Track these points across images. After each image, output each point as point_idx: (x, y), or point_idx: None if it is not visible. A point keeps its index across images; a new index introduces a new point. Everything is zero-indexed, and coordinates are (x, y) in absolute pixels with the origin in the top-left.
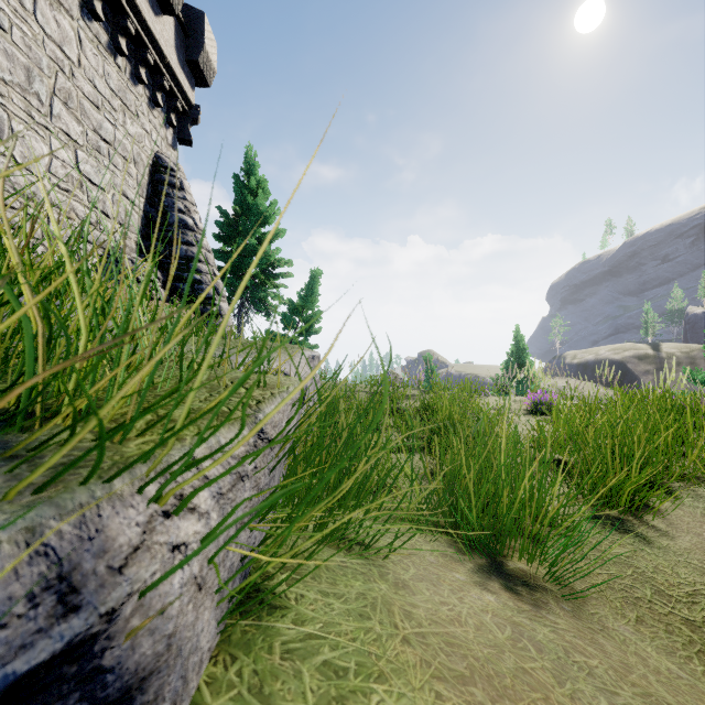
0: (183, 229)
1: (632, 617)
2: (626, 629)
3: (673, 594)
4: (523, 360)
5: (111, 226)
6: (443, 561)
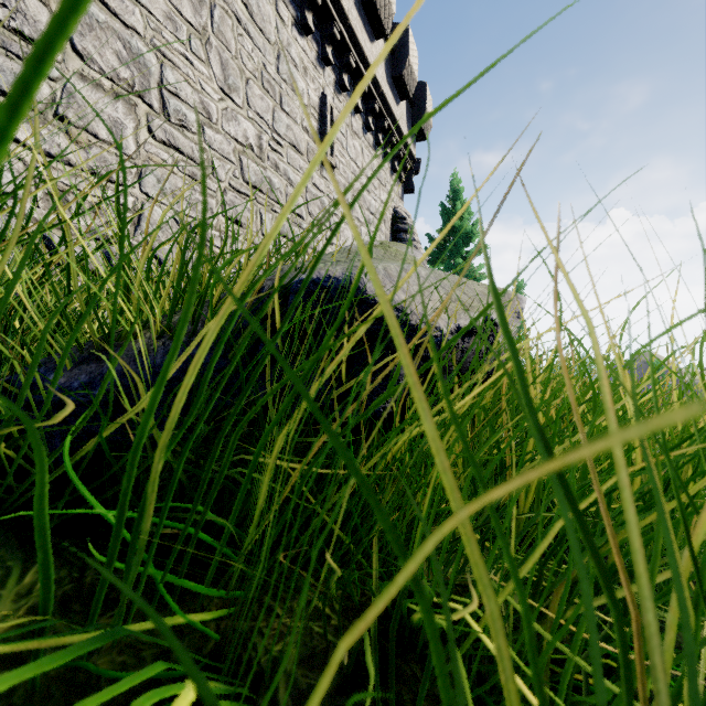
0: None
1: None
2: None
3: None
4: None
5: None
6: None
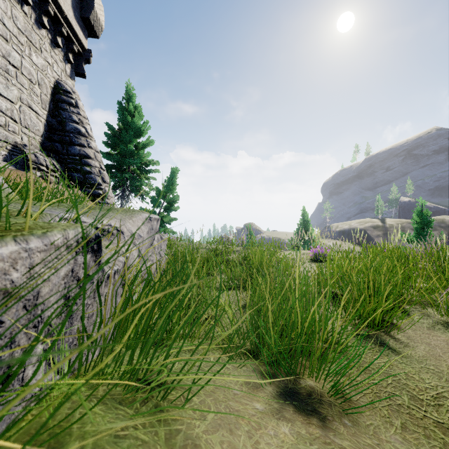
0: (77, 135)
1: (398, 424)
2: (396, 439)
3: (423, 398)
4: (308, 228)
5: (18, 129)
6: (246, 389)
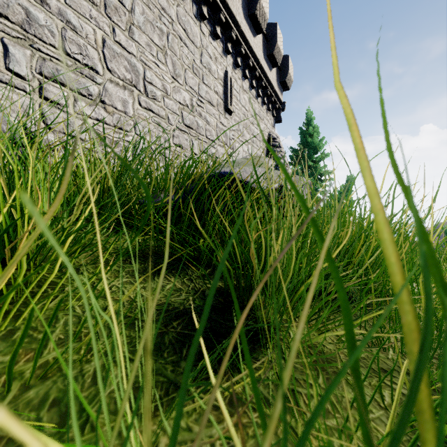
0: None
1: None
2: None
3: None
4: None
5: None
6: None
